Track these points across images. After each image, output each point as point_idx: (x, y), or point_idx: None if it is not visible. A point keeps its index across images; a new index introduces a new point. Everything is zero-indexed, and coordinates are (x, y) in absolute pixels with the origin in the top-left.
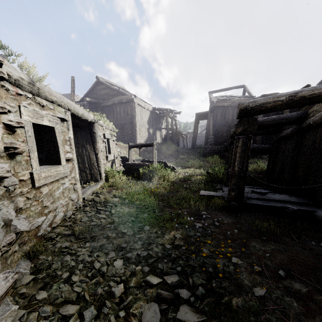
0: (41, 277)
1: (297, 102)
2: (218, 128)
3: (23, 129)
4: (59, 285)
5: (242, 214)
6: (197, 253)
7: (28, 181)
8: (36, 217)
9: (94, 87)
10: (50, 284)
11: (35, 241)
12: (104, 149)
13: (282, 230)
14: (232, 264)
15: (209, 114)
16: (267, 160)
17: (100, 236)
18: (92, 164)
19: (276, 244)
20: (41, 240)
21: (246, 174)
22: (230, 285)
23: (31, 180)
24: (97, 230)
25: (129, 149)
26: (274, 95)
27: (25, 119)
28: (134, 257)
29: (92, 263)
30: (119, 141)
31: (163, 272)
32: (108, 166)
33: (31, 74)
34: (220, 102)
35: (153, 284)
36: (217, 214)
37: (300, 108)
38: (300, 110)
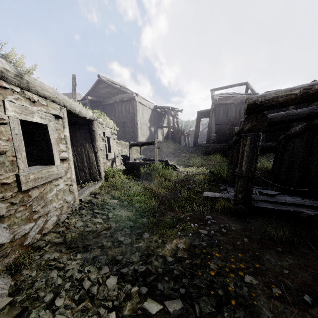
0: (19, 300)
1: (313, 96)
2: (220, 126)
3: (9, 126)
4: (39, 311)
5: (251, 218)
6: (203, 268)
7: (14, 185)
8: (23, 224)
9: (96, 85)
10: (29, 310)
11: (20, 252)
12: (104, 148)
13: (299, 240)
14: (246, 285)
15: (211, 112)
16: (272, 159)
17: (94, 245)
18: (91, 163)
19: (295, 258)
20: (27, 250)
21: (254, 175)
22: (245, 314)
23: (17, 183)
24: (92, 238)
25: (129, 147)
26: (286, 89)
27: (11, 115)
28: (130, 274)
29: (81, 281)
30: (120, 139)
31: (163, 295)
32: (109, 165)
33: (19, 66)
34: (222, 100)
35: (151, 314)
36: (223, 218)
37: (311, 104)
38: (311, 106)
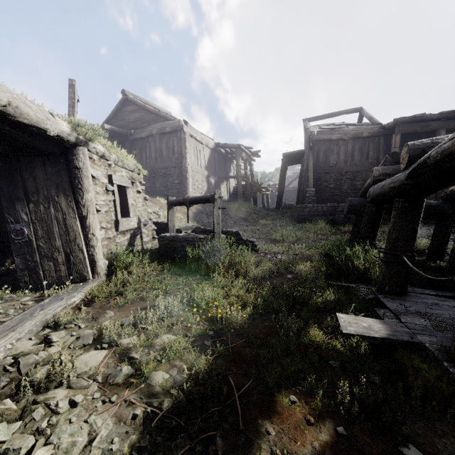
0: None
1: None
2: (321, 176)
3: None
4: None
5: None
6: None
7: None
8: None
9: (119, 108)
10: None
11: None
12: (110, 207)
13: None
14: None
15: (306, 153)
16: None
17: None
18: (72, 240)
19: None
20: None
21: None
22: None
23: None
24: None
25: (168, 208)
26: None
27: None
28: None
29: None
30: (159, 195)
31: None
32: (122, 242)
33: None
34: (324, 134)
35: None
36: None
37: None
38: None
